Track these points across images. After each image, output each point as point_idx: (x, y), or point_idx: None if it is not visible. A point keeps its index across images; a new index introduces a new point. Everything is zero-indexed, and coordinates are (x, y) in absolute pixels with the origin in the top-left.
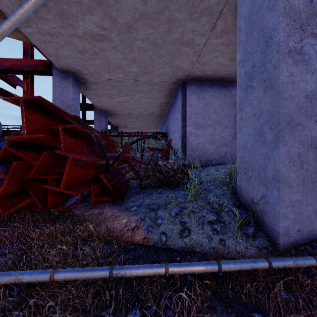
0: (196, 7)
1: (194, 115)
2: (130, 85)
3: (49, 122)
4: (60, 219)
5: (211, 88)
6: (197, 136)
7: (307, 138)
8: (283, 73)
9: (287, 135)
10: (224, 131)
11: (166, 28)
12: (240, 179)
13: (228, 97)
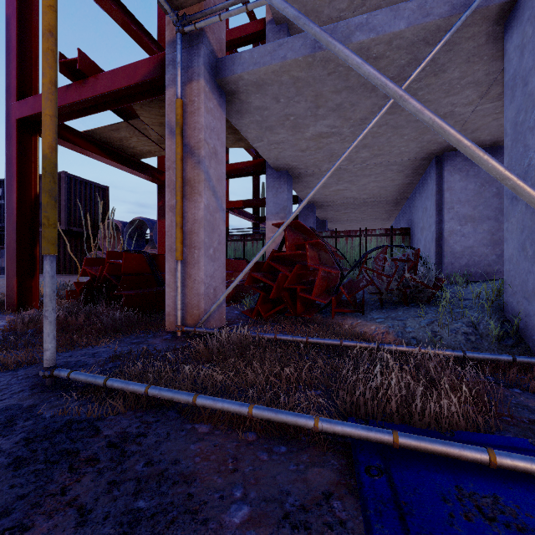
0: (455, 84)
1: (459, 204)
2: (355, 171)
3: (294, 237)
4: (310, 324)
5: None
6: (463, 236)
7: None
8: None
9: None
10: None
11: None
12: (506, 294)
13: None
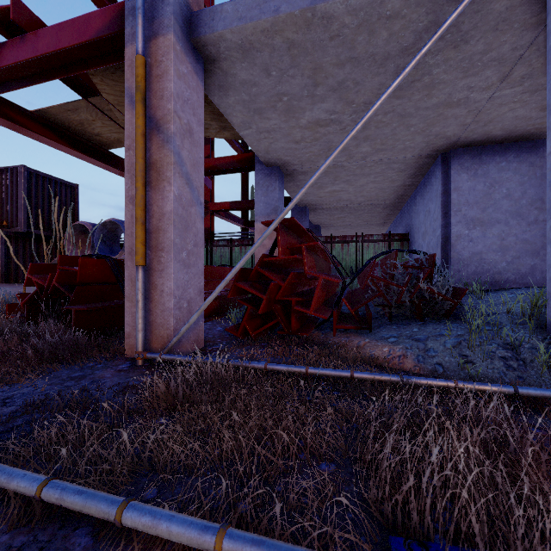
0: (476, 61)
1: (466, 206)
2: (353, 169)
3: (288, 239)
4: (307, 344)
5: (500, 157)
6: (471, 241)
7: None
8: None
9: None
10: (528, 228)
11: (424, 94)
12: None
13: (538, 167)
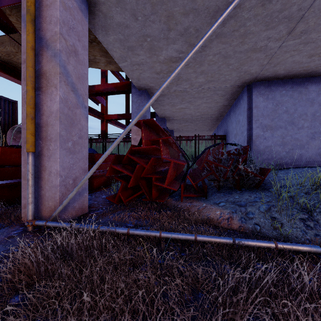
0: (275, 18)
1: (262, 117)
2: (193, 93)
3: (150, 135)
4: (163, 208)
5: (282, 87)
6: (265, 139)
7: None
8: None
9: None
10: (298, 131)
11: (239, 41)
12: None
13: (304, 94)
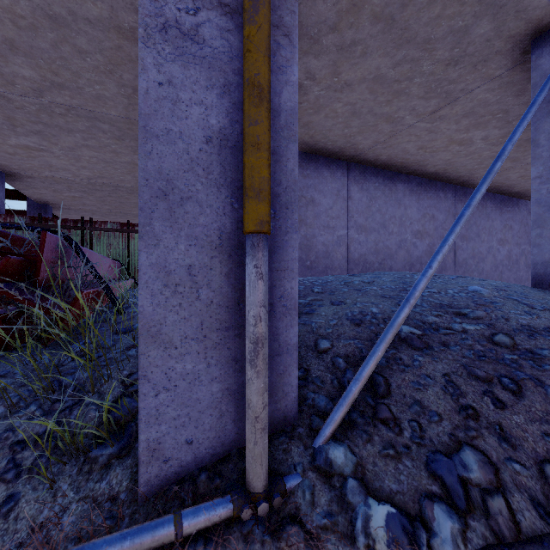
0: None
1: None
2: (33, 110)
3: None
4: None
5: None
6: None
7: (211, 233)
8: (148, 73)
9: (159, 224)
10: None
11: None
12: None
13: None
